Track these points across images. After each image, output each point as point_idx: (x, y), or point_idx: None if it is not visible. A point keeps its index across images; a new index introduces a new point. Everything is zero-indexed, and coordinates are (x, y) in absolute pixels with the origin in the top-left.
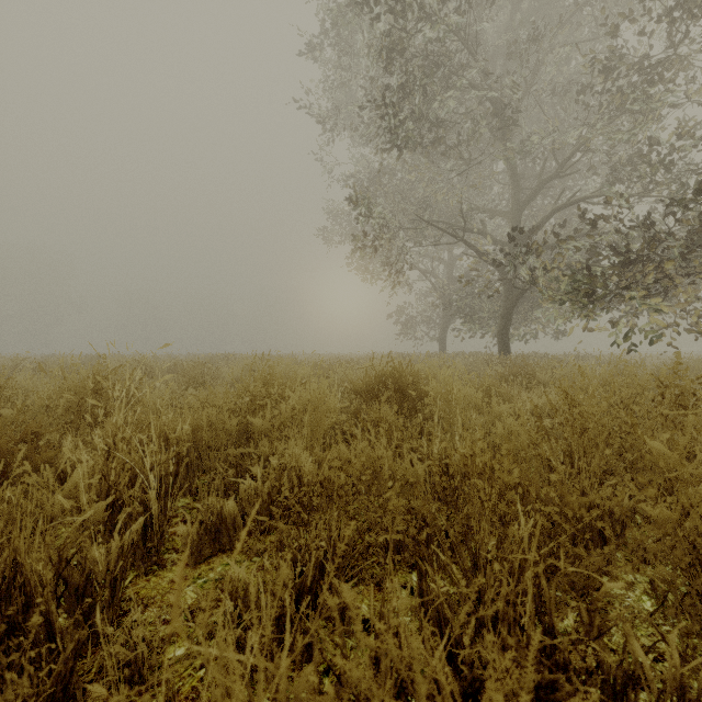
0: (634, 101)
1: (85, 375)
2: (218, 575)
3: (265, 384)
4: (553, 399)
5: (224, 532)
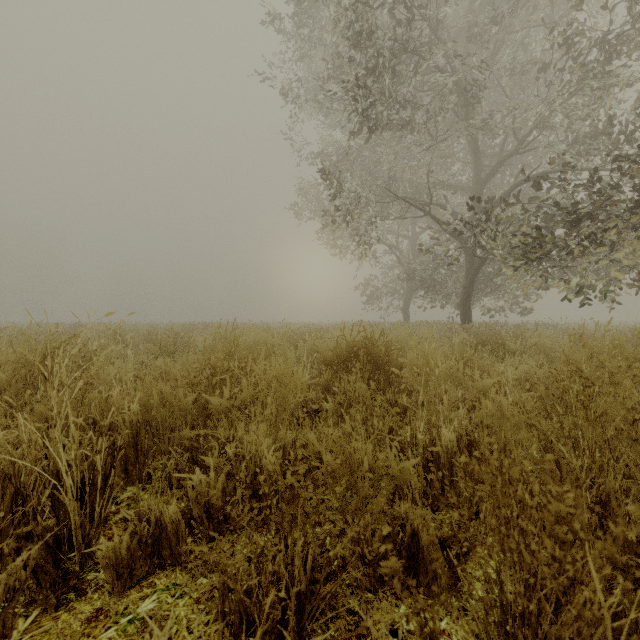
0: (596, 77)
1: (34, 346)
2: (150, 609)
3: (230, 355)
4: (531, 370)
5: (164, 543)
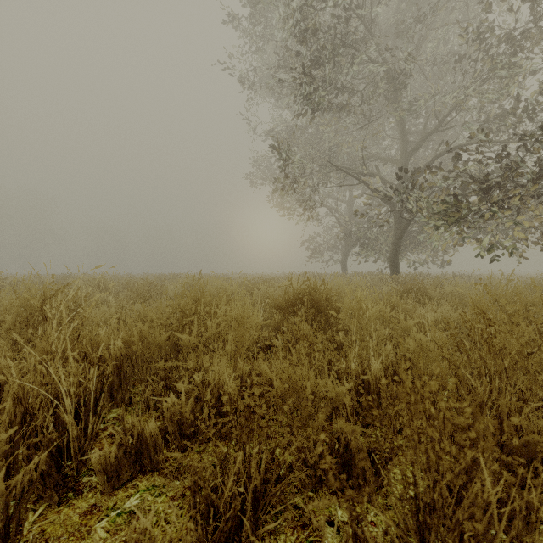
0: (503, 67)
1: (34, 293)
2: (134, 505)
3: (197, 301)
4: (447, 313)
5: (145, 453)
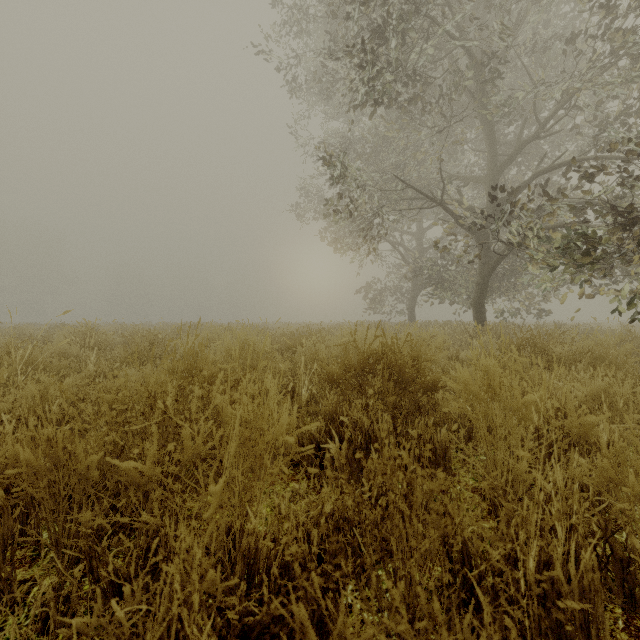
0: (636, 43)
1: None
2: None
3: (191, 371)
4: (607, 388)
5: None
